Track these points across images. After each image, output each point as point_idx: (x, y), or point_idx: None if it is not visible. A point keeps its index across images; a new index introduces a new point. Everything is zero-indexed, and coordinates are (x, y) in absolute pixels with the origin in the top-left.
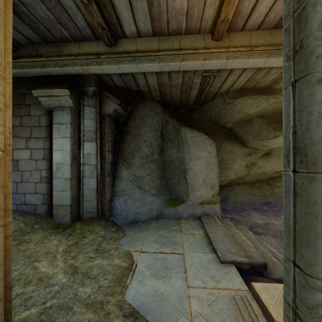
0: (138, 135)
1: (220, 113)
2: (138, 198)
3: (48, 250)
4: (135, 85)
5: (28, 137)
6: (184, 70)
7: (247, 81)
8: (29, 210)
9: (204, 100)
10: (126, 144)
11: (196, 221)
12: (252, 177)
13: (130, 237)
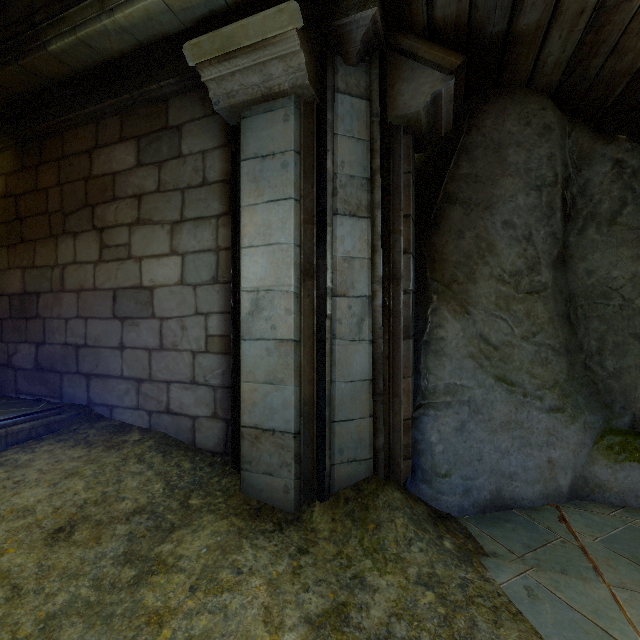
0: (483, 205)
1: None
2: (503, 419)
3: None
4: None
5: (176, 221)
6: None
7: None
8: (178, 430)
9: None
10: (446, 234)
11: None
12: None
13: (546, 604)
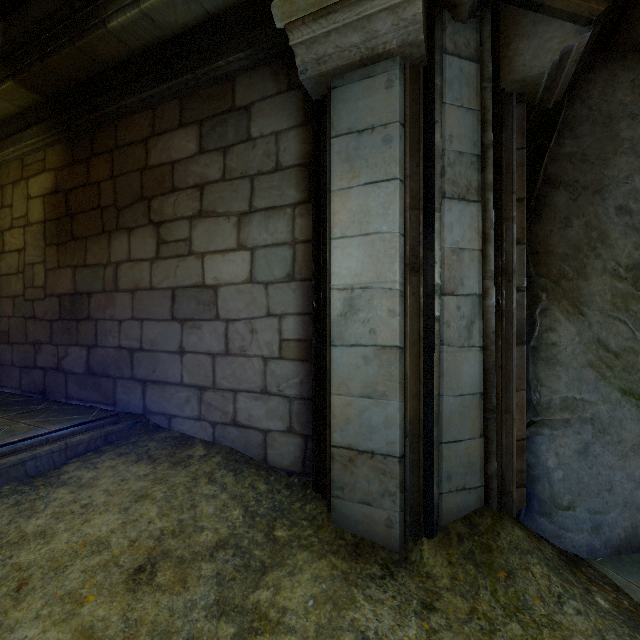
0: (593, 188)
1: None
2: (634, 441)
3: None
4: None
5: (243, 212)
6: None
7: None
8: (246, 444)
9: None
10: (549, 222)
11: None
12: None
13: None
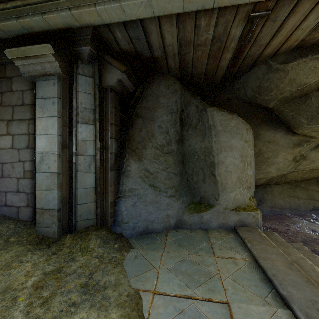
0: (150, 119)
1: (260, 88)
2: (150, 200)
3: (10, 283)
4: (146, 47)
5: (10, 119)
6: (222, 5)
7: (314, 29)
8: (11, 213)
9: (237, 72)
10: (135, 129)
11: (232, 235)
12: (298, 174)
13: (138, 259)
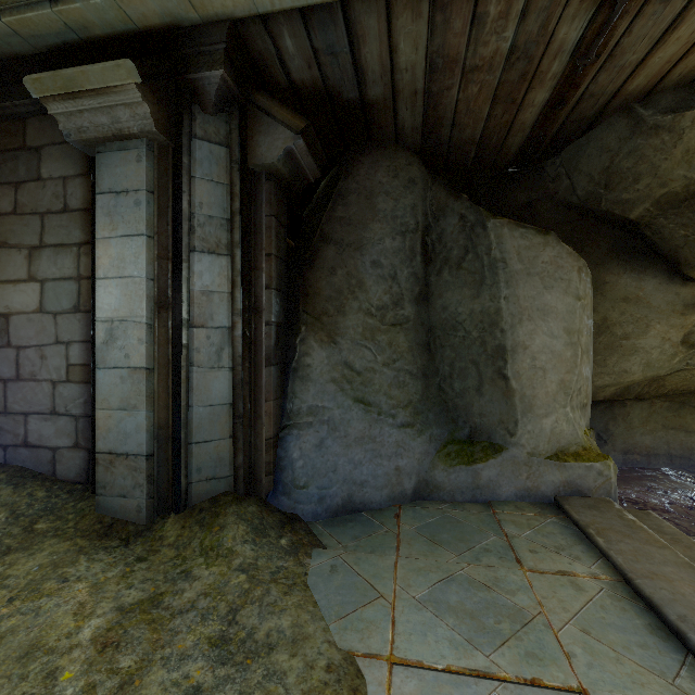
0: (355, 246)
1: (610, 174)
2: (358, 435)
3: (40, 634)
4: (350, 75)
5: (34, 246)
6: None
7: None
8: (37, 463)
9: (555, 139)
10: (320, 271)
11: (553, 517)
12: (692, 377)
13: (340, 575)
